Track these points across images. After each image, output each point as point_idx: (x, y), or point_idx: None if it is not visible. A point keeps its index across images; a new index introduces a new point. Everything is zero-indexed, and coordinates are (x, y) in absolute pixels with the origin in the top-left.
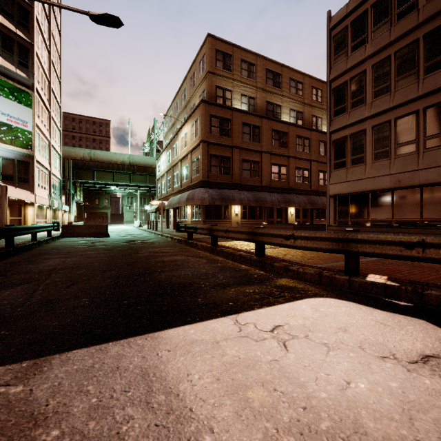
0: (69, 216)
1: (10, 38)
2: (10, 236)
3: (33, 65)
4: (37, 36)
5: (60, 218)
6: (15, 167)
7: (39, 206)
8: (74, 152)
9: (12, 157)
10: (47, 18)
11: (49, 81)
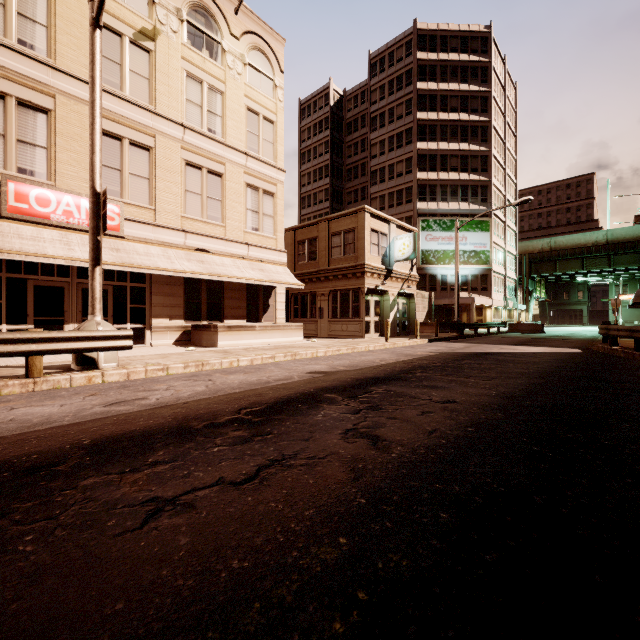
0: (526, 315)
1: (476, 186)
2: (476, 328)
3: (490, 197)
4: (493, 168)
5: (516, 318)
6: (479, 280)
7: (495, 308)
8: (531, 246)
9: (476, 273)
10: (502, 140)
11: (503, 195)
